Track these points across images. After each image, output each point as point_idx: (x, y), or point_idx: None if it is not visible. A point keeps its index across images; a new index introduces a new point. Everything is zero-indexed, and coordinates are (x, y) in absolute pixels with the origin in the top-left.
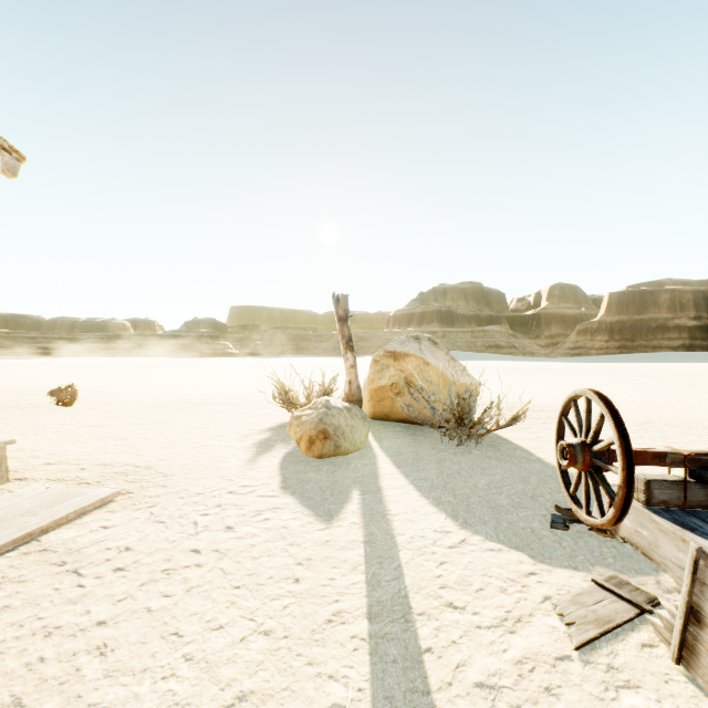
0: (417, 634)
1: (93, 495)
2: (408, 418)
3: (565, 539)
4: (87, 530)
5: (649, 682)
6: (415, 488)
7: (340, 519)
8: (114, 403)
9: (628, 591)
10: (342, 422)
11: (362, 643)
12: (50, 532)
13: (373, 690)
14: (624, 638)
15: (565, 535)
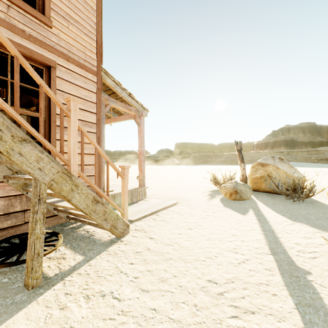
0: (276, 235)
1: (172, 202)
2: (269, 191)
3: None
4: (176, 208)
5: None
6: (273, 211)
7: (247, 214)
8: (150, 180)
9: None
10: (242, 188)
11: (261, 234)
12: (168, 208)
13: (265, 239)
14: None
15: None
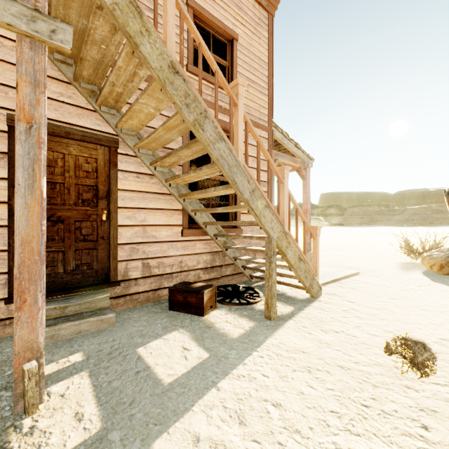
0: None
1: (351, 271)
2: None
3: None
4: (361, 278)
5: None
6: None
7: None
8: (300, 246)
9: None
10: None
11: None
12: (350, 277)
13: None
14: None
15: None
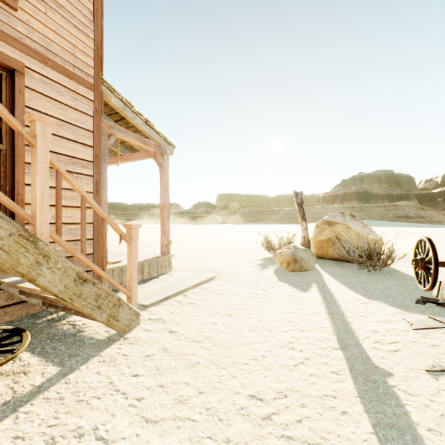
0: (347, 319)
1: (207, 276)
2: (337, 258)
3: (421, 307)
4: (213, 285)
5: (440, 339)
6: (343, 285)
7: (309, 291)
8: (181, 246)
9: None
10: (303, 255)
11: (326, 318)
12: (202, 285)
13: (332, 326)
14: (436, 331)
15: (422, 306)
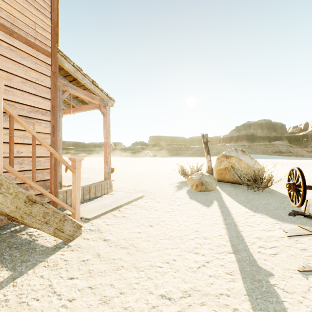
0: (239, 228)
1: (138, 195)
2: (232, 181)
3: (293, 218)
4: (141, 202)
5: (308, 243)
6: (236, 202)
7: (211, 206)
8: (121, 172)
9: (311, 230)
10: (207, 180)
11: (223, 228)
12: (133, 202)
13: (228, 234)
14: (304, 237)
15: (293, 217)
